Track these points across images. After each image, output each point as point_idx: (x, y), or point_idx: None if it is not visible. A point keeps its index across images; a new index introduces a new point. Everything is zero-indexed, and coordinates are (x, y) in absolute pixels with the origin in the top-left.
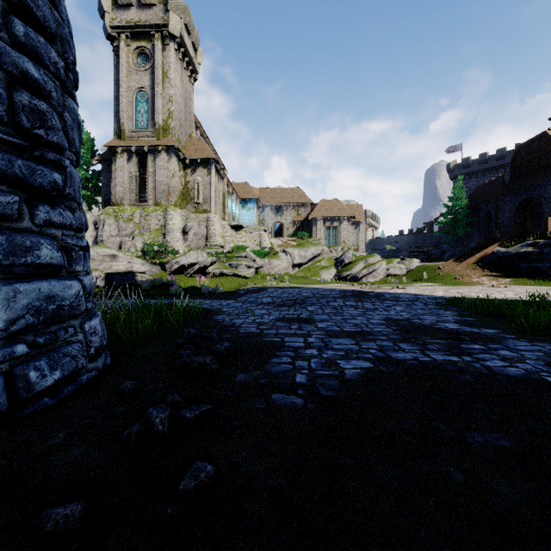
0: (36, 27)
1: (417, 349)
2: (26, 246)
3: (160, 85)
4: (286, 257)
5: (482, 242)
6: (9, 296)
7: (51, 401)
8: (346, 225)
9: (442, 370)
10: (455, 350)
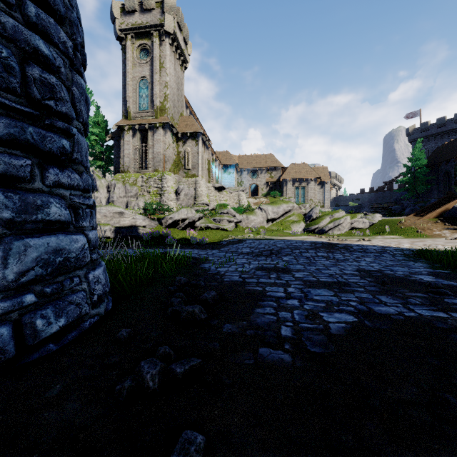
0: (47, 11)
1: (398, 303)
2: (37, 205)
3: (158, 74)
4: (261, 213)
5: (442, 198)
6: (20, 250)
7: (55, 347)
8: (313, 185)
9: (432, 328)
10: (439, 305)
